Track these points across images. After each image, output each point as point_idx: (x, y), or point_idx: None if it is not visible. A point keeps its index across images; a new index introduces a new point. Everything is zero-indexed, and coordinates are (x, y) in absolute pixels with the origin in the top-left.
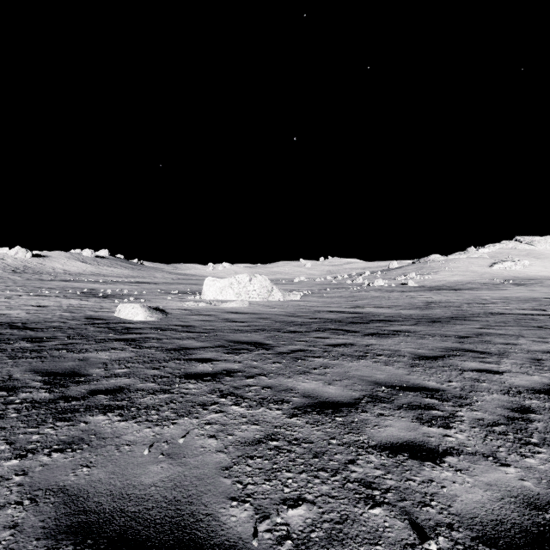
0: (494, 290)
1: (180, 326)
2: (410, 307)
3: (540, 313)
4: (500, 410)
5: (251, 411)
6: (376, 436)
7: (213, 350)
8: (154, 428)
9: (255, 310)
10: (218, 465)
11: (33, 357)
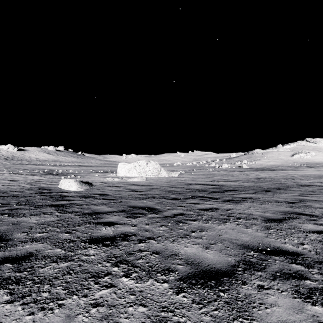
0: (296, 170)
1: (99, 195)
2: (247, 181)
3: None
4: None
5: (139, 284)
6: None
7: (117, 214)
8: (36, 314)
9: (150, 183)
10: None
11: None
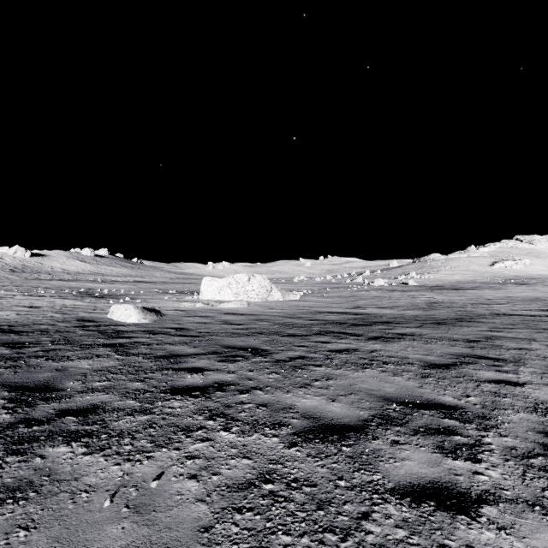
0: (496, 290)
1: (174, 329)
2: (412, 307)
3: (547, 314)
4: (532, 434)
5: (242, 438)
6: (393, 475)
7: (206, 357)
8: (123, 465)
9: (254, 311)
10: (196, 523)
11: (6, 366)
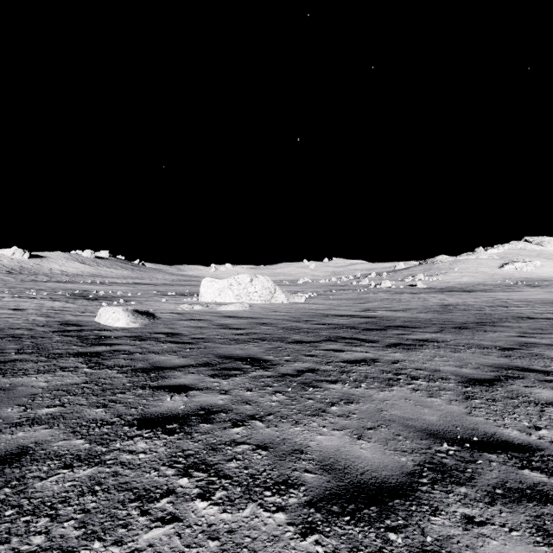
0: (510, 292)
1: (165, 335)
2: (426, 310)
3: None
4: None
5: (229, 515)
6: None
7: (195, 370)
8: None
9: (256, 314)
10: None
11: None
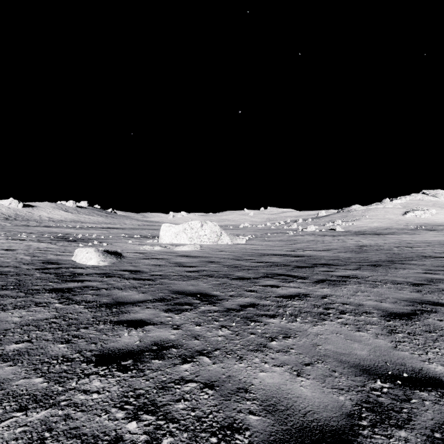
0: (412, 235)
1: (129, 272)
2: (345, 250)
3: None
4: None
5: None
6: None
7: (152, 305)
8: None
9: (205, 253)
10: None
11: None
